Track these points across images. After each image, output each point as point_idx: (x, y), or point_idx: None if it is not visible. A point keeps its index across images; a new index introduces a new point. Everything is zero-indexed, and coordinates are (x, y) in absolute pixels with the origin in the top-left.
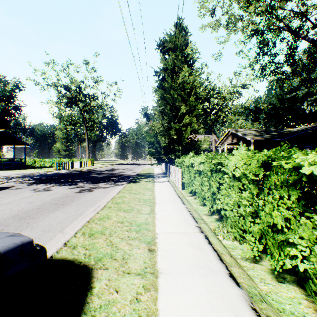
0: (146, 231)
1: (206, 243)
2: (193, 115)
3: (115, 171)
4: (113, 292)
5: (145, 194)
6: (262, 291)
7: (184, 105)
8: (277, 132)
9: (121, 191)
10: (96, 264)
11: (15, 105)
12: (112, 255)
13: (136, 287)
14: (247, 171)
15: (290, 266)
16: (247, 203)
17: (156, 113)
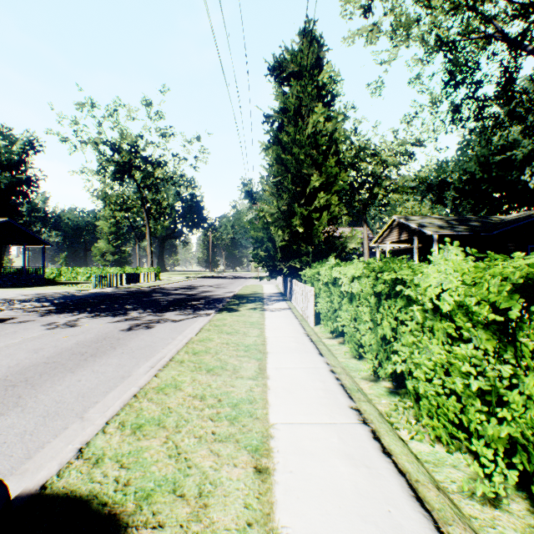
0: (250, 420)
1: (378, 452)
2: (333, 191)
3: (196, 290)
4: None
5: (249, 334)
6: None
7: (317, 174)
8: (478, 222)
9: (203, 329)
10: (137, 512)
11: (28, 176)
12: (175, 485)
13: None
14: (471, 300)
15: None
16: (472, 370)
17: (268, 188)
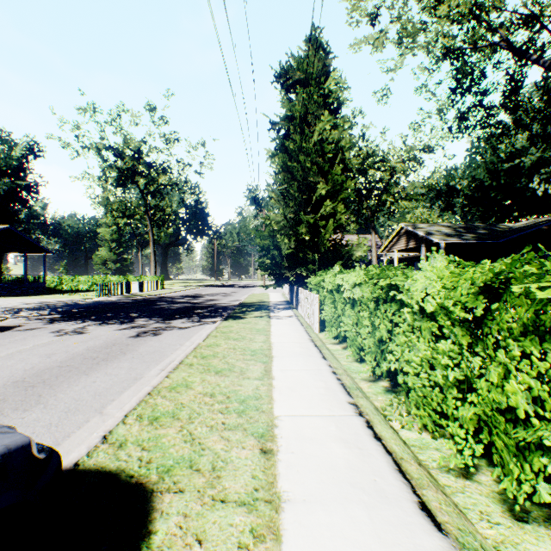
0: (256, 412)
1: (370, 437)
2: (340, 199)
3: (202, 298)
4: (192, 543)
5: (255, 340)
6: (486, 542)
7: (323, 182)
8: (486, 230)
9: (210, 335)
10: (160, 481)
11: (28, 182)
12: (191, 463)
13: (239, 531)
14: (449, 302)
15: (550, 497)
16: (450, 362)
17: (274, 196)
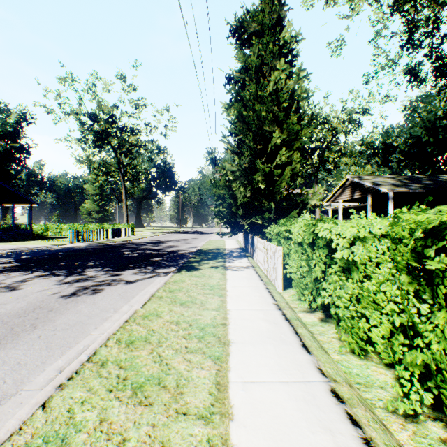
0: None
1: None
2: (295, 148)
3: (163, 245)
4: None
5: (206, 306)
6: None
7: (278, 131)
8: (430, 181)
9: (154, 296)
10: None
11: (20, 145)
12: None
13: None
14: None
15: None
16: None
17: (229, 147)
